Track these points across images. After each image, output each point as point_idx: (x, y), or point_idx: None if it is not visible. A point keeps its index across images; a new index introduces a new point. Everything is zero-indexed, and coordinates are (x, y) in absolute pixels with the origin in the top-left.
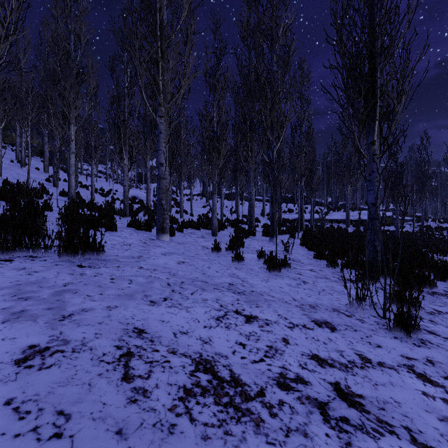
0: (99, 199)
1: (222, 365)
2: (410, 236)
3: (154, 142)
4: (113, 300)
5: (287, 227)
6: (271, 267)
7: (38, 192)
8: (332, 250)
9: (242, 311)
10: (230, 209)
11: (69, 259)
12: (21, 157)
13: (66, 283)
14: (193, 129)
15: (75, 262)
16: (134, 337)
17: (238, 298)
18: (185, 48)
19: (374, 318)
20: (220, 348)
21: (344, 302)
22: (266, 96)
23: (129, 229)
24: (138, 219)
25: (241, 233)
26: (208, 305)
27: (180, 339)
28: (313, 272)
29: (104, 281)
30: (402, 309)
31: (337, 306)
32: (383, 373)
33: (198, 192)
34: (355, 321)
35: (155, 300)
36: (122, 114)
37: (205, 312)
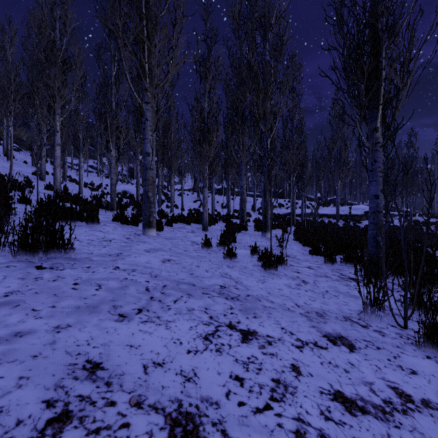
0: (87, 193)
1: (212, 421)
2: (399, 231)
3: (140, 130)
4: (66, 316)
5: (278, 222)
6: (267, 265)
7: (19, 185)
8: (328, 245)
9: (237, 325)
10: (221, 204)
11: (28, 258)
12: (7, 150)
13: (10, 291)
14: (184, 124)
15: (34, 263)
16: (82, 379)
17: (231, 306)
18: (174, 31)
19: (393, 329)
20: (208, 389)
21: (353, 306)
22: (258, 87)
23: (114, 224)
24: (123, 213)
25: (232, 228)
26: (194, 317)
27: (151, 376)
28: (312, 270)
29: (64, 288)
30: (434, 320)
31: (348, 313)
32: (435, 420)
33: (189, 187)
34: (374, 334)
35: (126, 313)
36: (109, 103)
37: (190, 328)
